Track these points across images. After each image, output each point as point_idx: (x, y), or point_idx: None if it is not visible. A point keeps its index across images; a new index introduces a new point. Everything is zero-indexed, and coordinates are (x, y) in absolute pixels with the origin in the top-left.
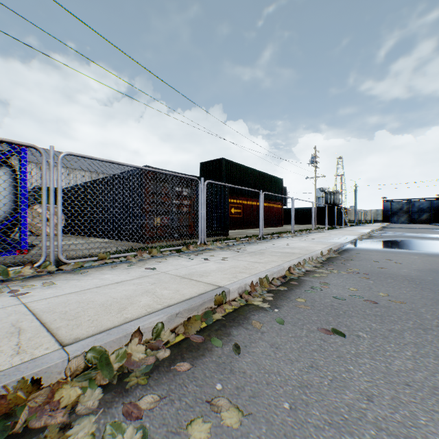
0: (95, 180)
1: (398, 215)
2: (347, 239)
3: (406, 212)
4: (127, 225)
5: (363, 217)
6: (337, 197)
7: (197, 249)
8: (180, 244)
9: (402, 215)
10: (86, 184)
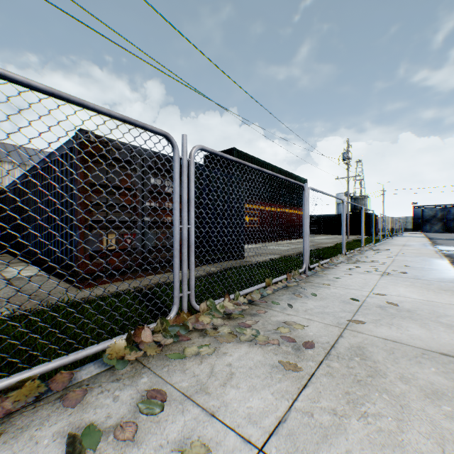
0: (28, 171)
1: (431, 223)
2: (449, 268)
3: (440, 219)
4: (59, 247)
5: (398, 226)
6: (365, 203)
7: (163, 338)
8: (104, 334)
9: (435, 222)
10: (21, 179)
